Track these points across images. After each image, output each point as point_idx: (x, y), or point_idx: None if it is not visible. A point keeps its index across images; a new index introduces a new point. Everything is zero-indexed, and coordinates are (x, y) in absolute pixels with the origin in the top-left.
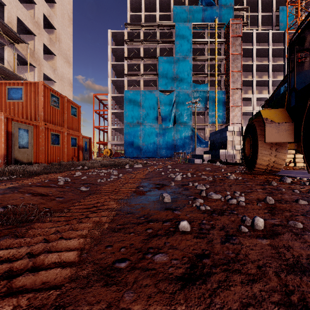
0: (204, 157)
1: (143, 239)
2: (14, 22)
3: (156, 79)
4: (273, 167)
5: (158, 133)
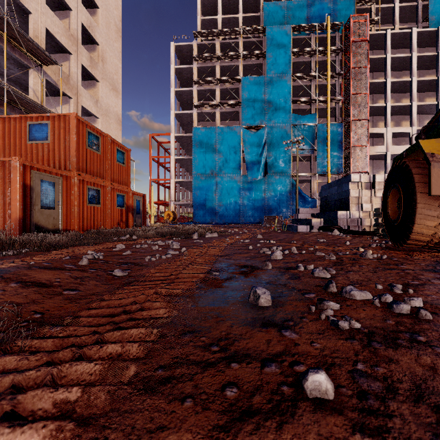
0: (313, 223)
1: (214, 427)
2: (43, 35)
3: (238, 110)
4: None
5: (242, 188)
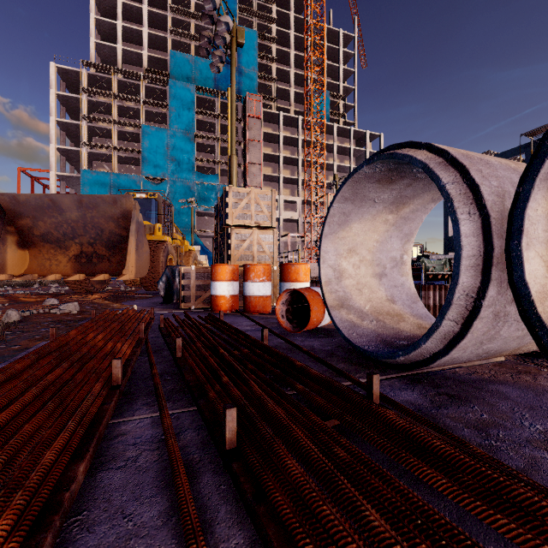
0: None
1: None
2: None
3: (140, 157)
4: (134, 282)
5: None
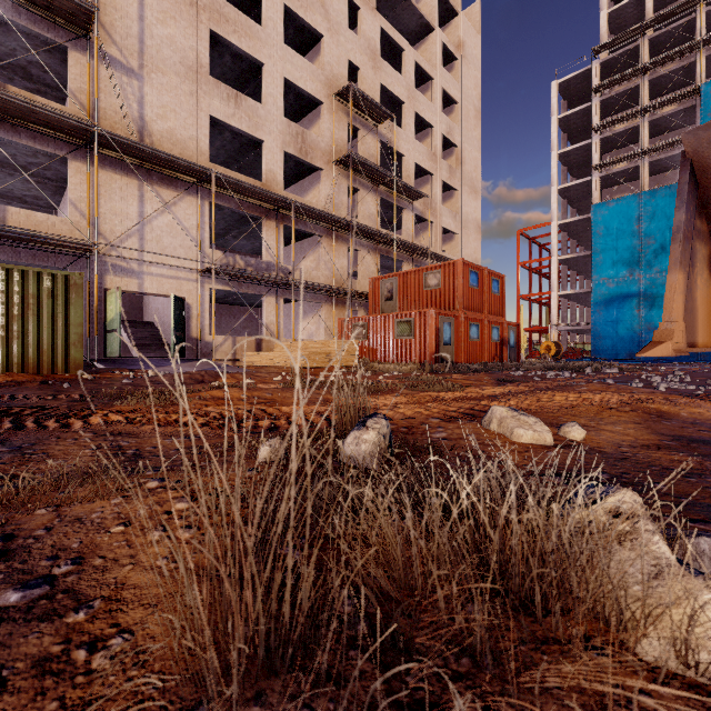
0: None
1: None
2: (412, 172)
3: None
4: None
5: None
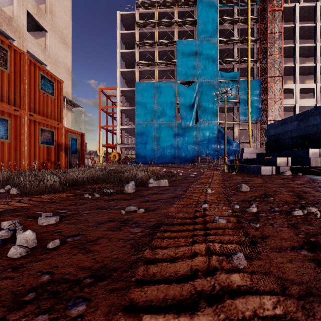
0: (278, 163)
1: None
2: None
3: (173, 68)
4: None
5: (176, 133)
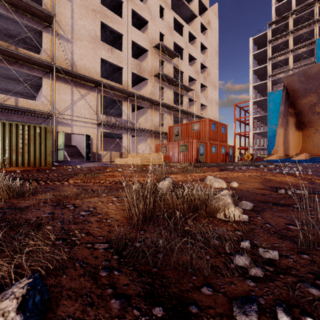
0: None
1: None
2: (187, 79)
3: None
4: None
5: None
